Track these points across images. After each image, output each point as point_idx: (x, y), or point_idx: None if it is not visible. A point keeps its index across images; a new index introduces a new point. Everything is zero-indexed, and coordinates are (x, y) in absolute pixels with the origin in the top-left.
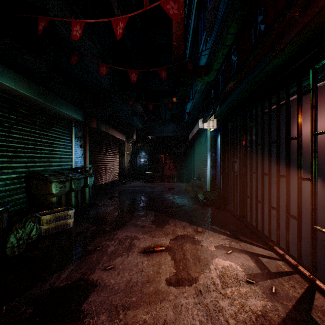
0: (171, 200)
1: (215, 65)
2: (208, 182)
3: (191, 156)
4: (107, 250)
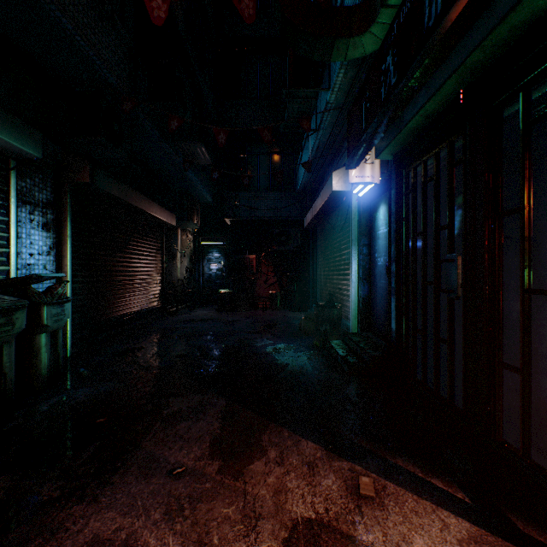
0: (270, 357)
1: None
2: (353, 311)
3: (309, 259)
4: None
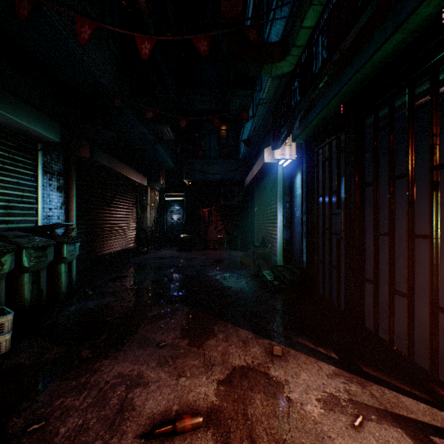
0: (219, 282)
1: (300, 32)
2: (279, 250)
3: (249, 211)
4: (57, 430)
